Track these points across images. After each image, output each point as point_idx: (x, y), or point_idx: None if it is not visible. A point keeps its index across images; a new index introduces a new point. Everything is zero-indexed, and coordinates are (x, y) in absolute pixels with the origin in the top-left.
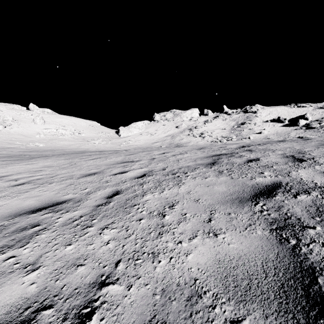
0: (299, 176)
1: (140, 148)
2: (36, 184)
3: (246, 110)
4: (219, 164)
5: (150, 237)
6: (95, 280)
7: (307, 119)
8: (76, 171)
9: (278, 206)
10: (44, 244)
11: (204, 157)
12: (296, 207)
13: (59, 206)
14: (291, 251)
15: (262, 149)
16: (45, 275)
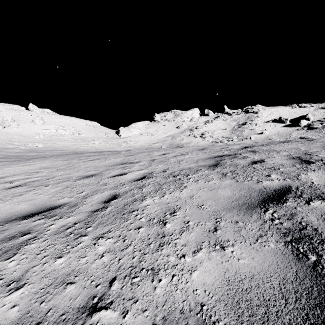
0: (309, 180)
1: (140, 149)
2: (31, 186)
3: (247, 110)
4: (223, 166)
5: (149, 249)
6: (86, 303)
7: (308, 120)
8: (73, 173)
9: (290, 213)
10: (33, 256)
11: (206, 158)
12: (311, 215)
13: (53, 211)
14: (312, 270)
15: (266, 149)
16: (29, 295)
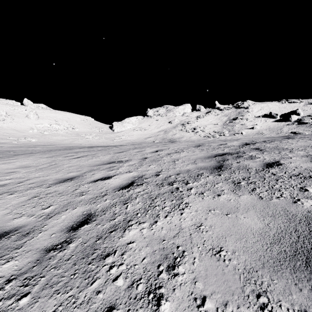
0: None
1: (133, 143)
2: None
3: (238, 105)
4: (229, 169)
5: None
6: None
7: (298, 115)
8: (52, 174)
9: None
10: None
11: (204, 157)
12: None
13: None
14: None
15: (273, 147)
16: None
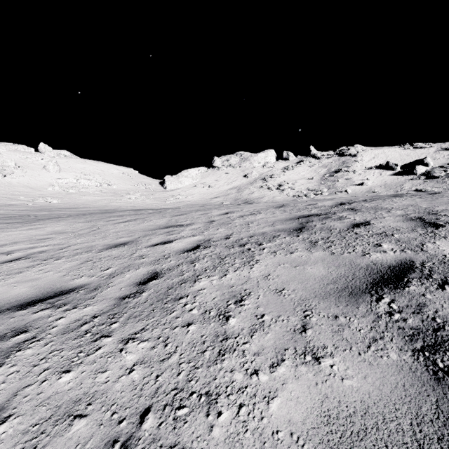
0: (440, 252)
1: (194, 206)
2: (37, 259)
3: (342, 152)
4: (310, 231)
5: (204, 360)
6: None
7: (427, 165)
8: (98, 240)
9: (416, 304)
10: (27, 369)
11: (286, 219)
12: None
13: (64, 297)
14: None
15: (371, 207)
16: (14, 437)
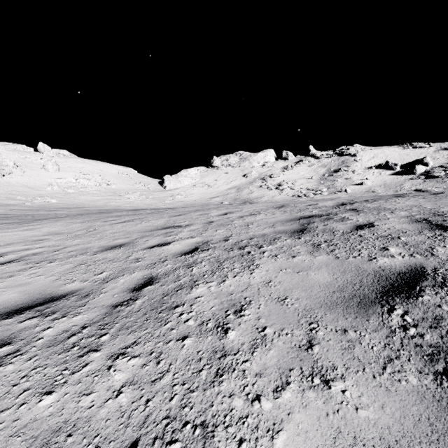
0: None
1: (193, 205)
2: (30, 262)
3: (341, 151)
4: (312, 233)
5: (200, 382)
6: None
7: (426, 165)
8: (94, 241)
9: (433, 316)
10: (5, 389)
11: (286, 220)
12: None
13: (54, 304)
14: None
15: (374, 207)
16: None
